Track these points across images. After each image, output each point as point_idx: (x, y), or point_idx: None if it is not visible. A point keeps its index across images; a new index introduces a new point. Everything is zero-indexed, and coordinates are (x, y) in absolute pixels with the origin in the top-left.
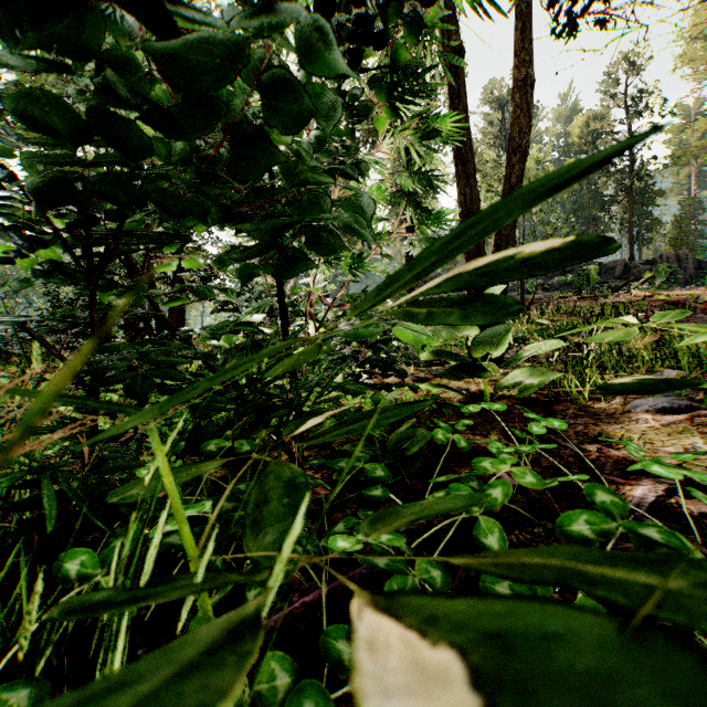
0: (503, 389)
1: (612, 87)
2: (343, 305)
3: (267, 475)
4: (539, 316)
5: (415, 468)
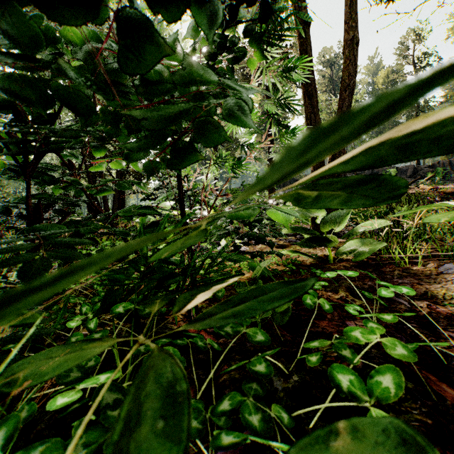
0: (342, 254)
1: (405, 51)
2: (227, 194)
3: (147, 372)
4: None
5: (284, 321)
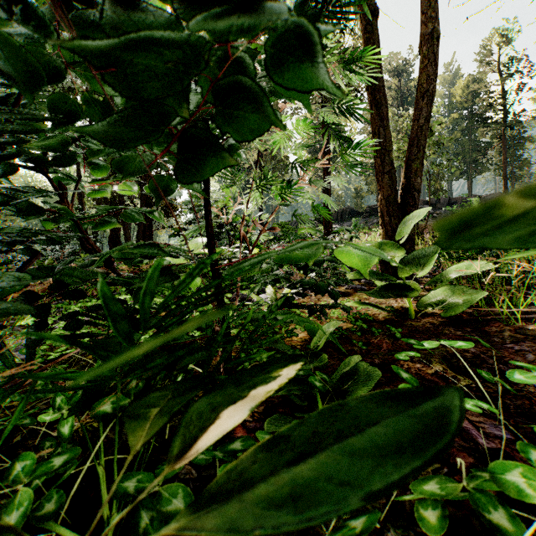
0: (426, 307)
1: (489, 55)
2: (274, 228)
3: None
4: (431, 238)
5: None
